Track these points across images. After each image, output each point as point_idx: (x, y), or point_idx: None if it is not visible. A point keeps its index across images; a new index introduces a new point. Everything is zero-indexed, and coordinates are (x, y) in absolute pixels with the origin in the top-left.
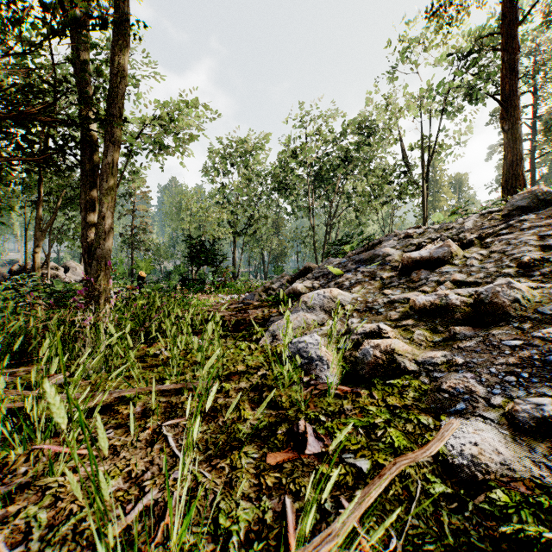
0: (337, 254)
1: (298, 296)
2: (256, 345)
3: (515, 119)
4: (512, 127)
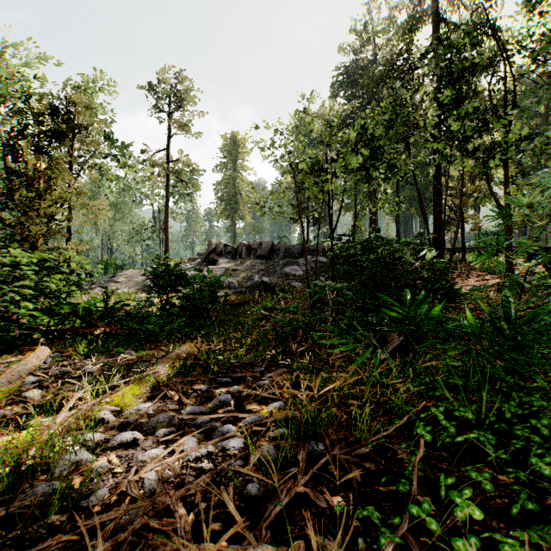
0: (110, 271)
1: (94, 288)
2: (89, 295)
3: (167, 235)
4: (167, 238)
